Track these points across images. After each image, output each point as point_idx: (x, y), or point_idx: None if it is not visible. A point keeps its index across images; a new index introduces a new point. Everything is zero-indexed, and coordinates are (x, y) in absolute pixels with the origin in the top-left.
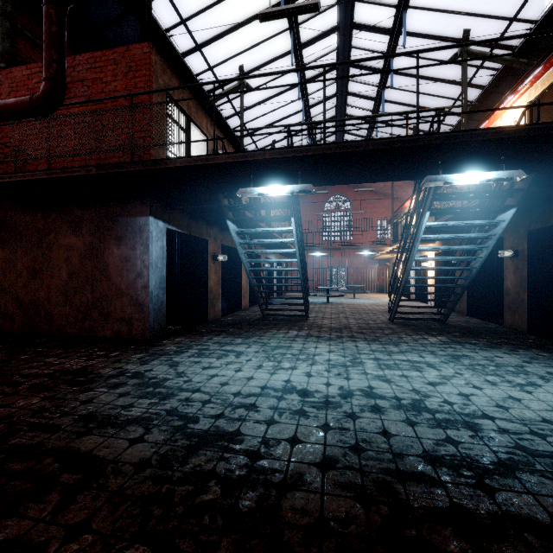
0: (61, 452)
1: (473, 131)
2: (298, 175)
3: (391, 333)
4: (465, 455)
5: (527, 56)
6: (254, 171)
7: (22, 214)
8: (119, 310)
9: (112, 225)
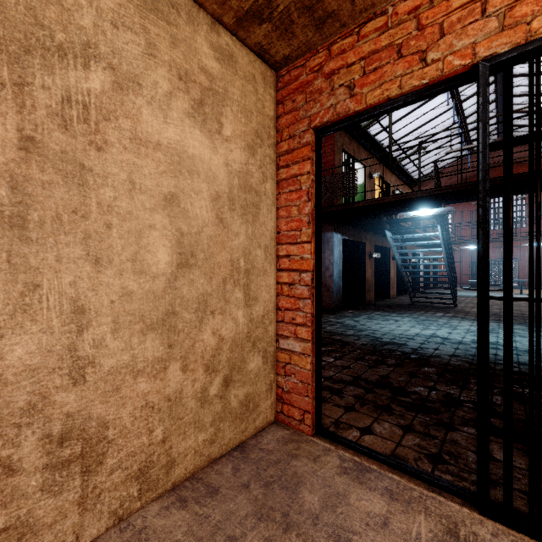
0: (328, 338)
1: None
2: (442, 200)
3: None
4: None
5: None
6: (409, 202)
7: None
8: None
9: None
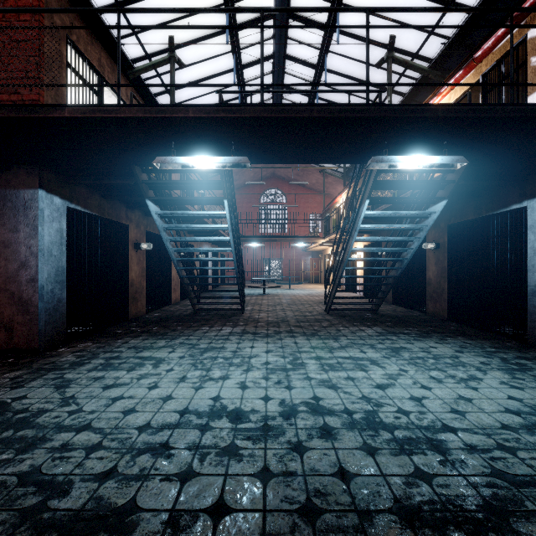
0: None
1: (424, 106)
2: (231, 147)
3: (329, 326)
4: (445, 499)
5: (440, 70)
6: (175, 135)
7: None
8: None
9: None
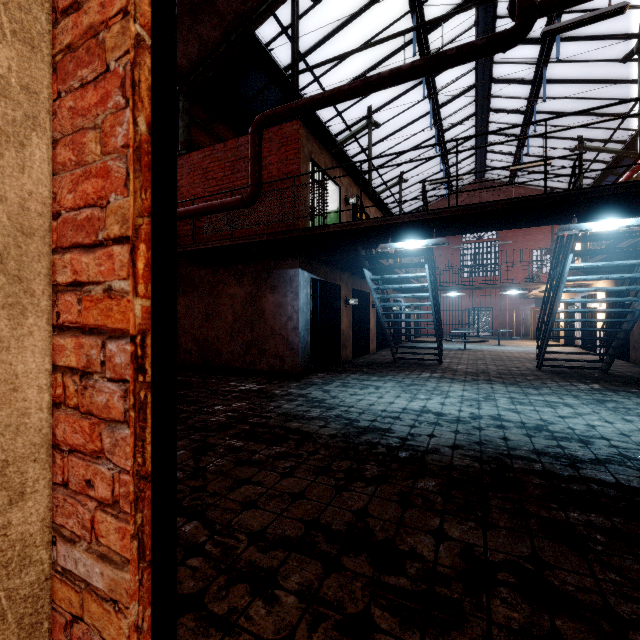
0: (281, 427)
1: (602, 187)
2: (432, 230)
3: (535, 379)
4: (567, 453)
5: None
6: (393, 229)
7: (198, 270)
8: (273, 348)
9: (268, 277)
